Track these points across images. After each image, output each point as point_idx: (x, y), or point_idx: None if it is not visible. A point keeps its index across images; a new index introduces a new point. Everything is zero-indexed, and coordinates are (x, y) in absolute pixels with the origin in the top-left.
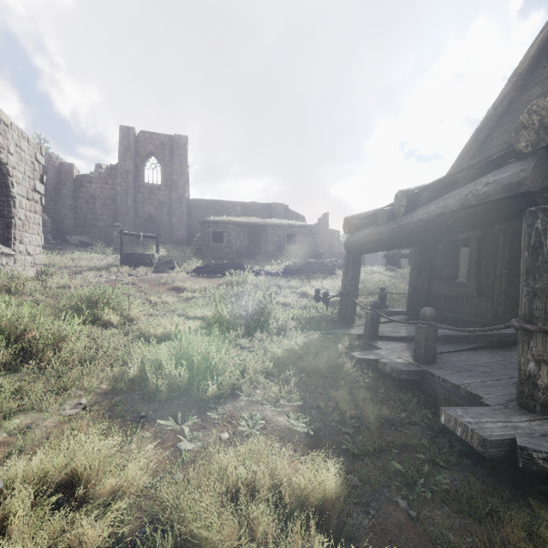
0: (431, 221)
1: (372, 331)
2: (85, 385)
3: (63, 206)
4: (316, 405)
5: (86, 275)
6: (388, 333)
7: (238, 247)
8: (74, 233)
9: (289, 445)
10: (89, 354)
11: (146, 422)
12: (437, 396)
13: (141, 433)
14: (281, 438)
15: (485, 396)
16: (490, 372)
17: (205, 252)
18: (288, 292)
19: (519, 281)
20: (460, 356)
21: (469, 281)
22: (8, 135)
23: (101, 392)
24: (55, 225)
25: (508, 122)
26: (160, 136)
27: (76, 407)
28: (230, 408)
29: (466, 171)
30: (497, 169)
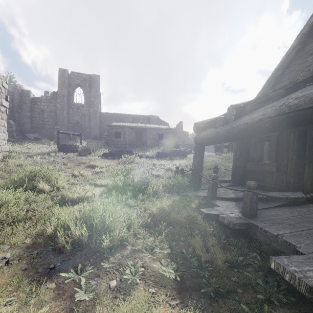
0: (254, 124)
1: (213, 194)
2: (12, 241)
3: (24, 116)
4: (180, 251)
5: (35, 158)
6: (222, 195)
7: (129, 140)
8: (30, 132)
9: (162, 290)
10: (21, 215)
11: (54, 273)
12: (260, 241)
13: (47, 285)
14: (156, 283)
15: (298, 245)
16: (294, 224)
17: (110, 143)
18: (159, 168)
19: (304, 162)
20: (271, 212)
21: (271, 162)
22: None
23: (24, 246)
24: (18, 127)
25: (295, 64)
26: (83, 75)
27: (1, 261)
28: (119, 256)
29: (278, 91)
30: (298, 89)
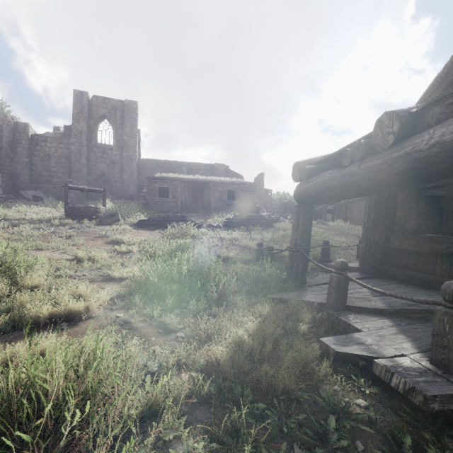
0: None
1: (339, 300)
2: None
3: (19, 163)
4: None
5: (22, 227)
6: (357, 301)
7: (183, 201)
8: (29, 188)
9: None
10: None
11: None
12: None
13: None
14: None
15: None
16: None
17: (152, 206)
18: (230, 245)
19: None
20: None
21: (447, 235)
22: None
23: None
24: (10, 181)
25: None
26: (112, 101)
27: None
28: None
29: None
30: None
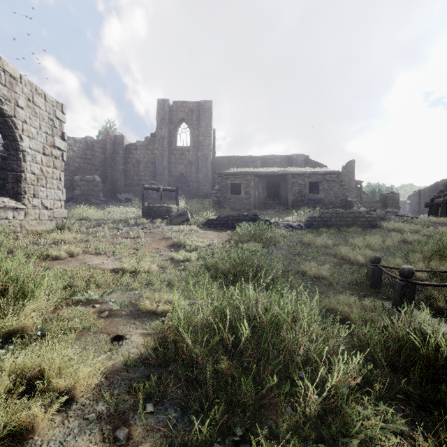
0: None
1: None
2: None
3: (117, 170)
4: None
5: (100, 228)
6: None
7: (256, 197)
8: (124, 191)
9: None
10: None
11: None
12: None
13: None
14: None
15: None
16: None
17: (223, 203)
18: (319, 254)
19: None
20: None
21: None
22: (17, 88)
23: None
24: (110, 186)
25: None
26: (189, 104)
27: None
28: None
29: None
30: None
